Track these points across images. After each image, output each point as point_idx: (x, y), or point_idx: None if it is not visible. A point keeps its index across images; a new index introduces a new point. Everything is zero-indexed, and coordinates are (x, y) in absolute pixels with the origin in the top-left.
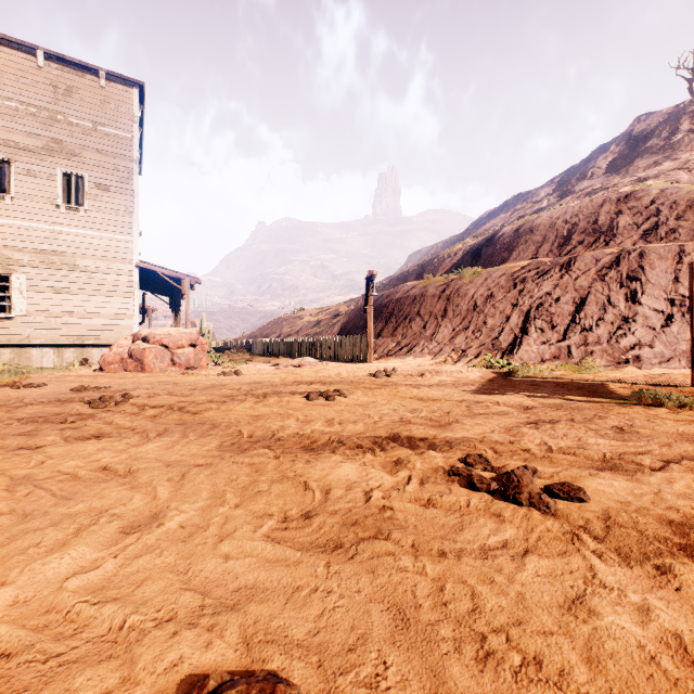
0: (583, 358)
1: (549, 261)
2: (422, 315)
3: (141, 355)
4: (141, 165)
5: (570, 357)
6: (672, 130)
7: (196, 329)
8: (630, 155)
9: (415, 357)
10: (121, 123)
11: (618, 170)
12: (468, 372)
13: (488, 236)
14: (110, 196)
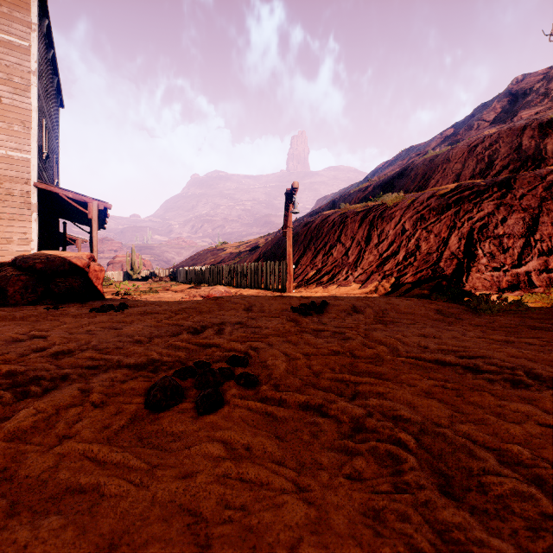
0: (550, 287)
1: (482, 182)
2: (343, 241)
3: (5, 283)
4: (61, 95)
5: (532, 285)
6: (550, 86)
7: (88, 253)
8: (511, 109)
9: (339, 285)
10: (16, 28)
11: (503, 121)
12: (421, 306)
13: (398, 171)
14: (1, 108)
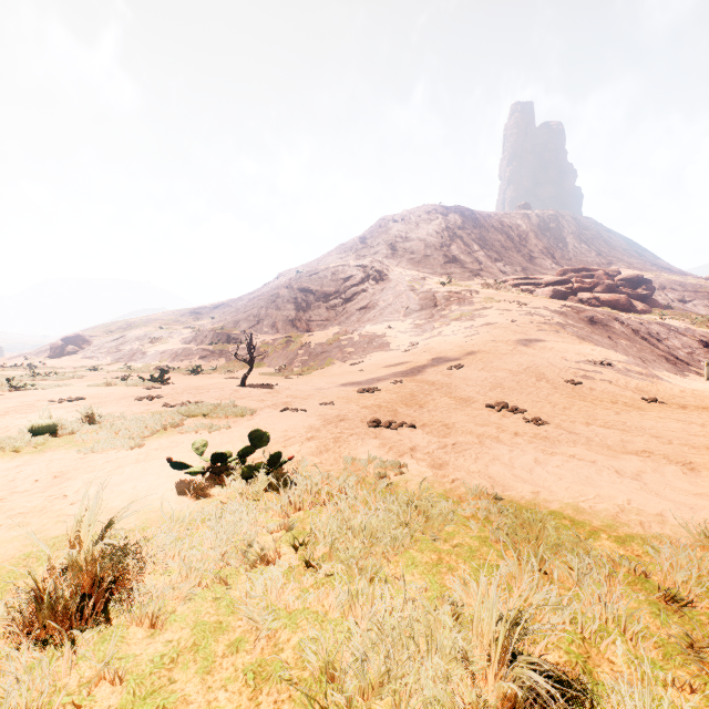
0: None
1: None
2: None
3: None
4: None
5: None
6: None
7: None
8: None
9: None
10: None
11: None
12: None
13: None
14: None
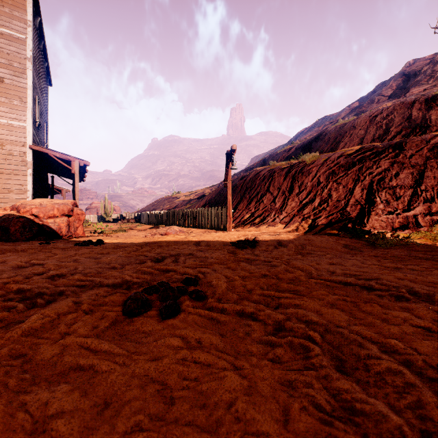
0: (432, 227)
1: (380, 145)
2: (271, 191)
3: (8, 224)
4: (50, 76)
5: (419, 226)
6: (435, 69)
7: (72, 200)
8: (404, 87)
9: (268, 225)
10: (15, 24)
11: (398, 96)
12: (332, 241)
13: (315, 136)
14: (4, 87)
